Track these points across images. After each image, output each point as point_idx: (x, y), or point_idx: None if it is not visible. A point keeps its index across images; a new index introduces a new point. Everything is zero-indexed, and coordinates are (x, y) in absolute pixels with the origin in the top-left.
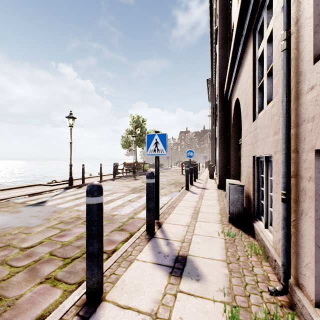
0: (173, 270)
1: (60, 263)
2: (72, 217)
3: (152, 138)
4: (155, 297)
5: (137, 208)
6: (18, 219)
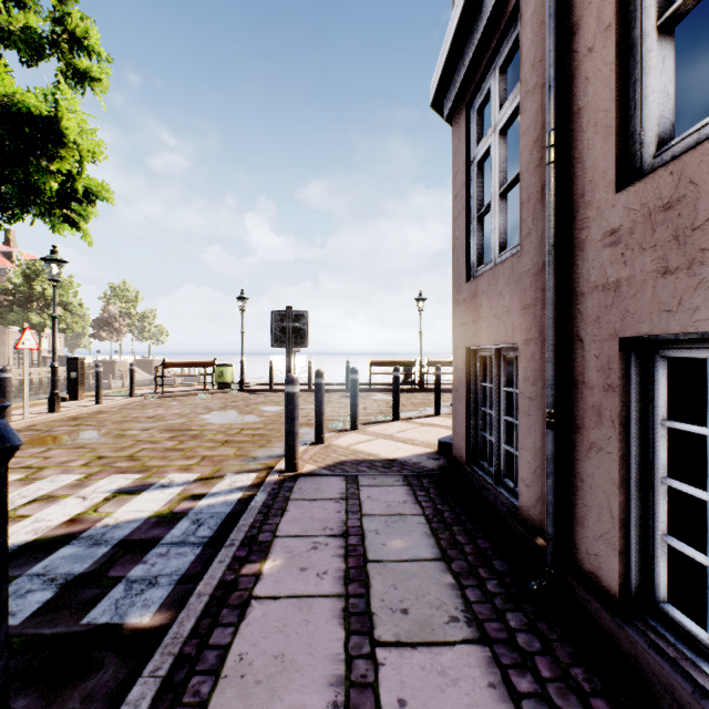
0: None
1: None
2: None
3: None
4: None
5: None
6: None
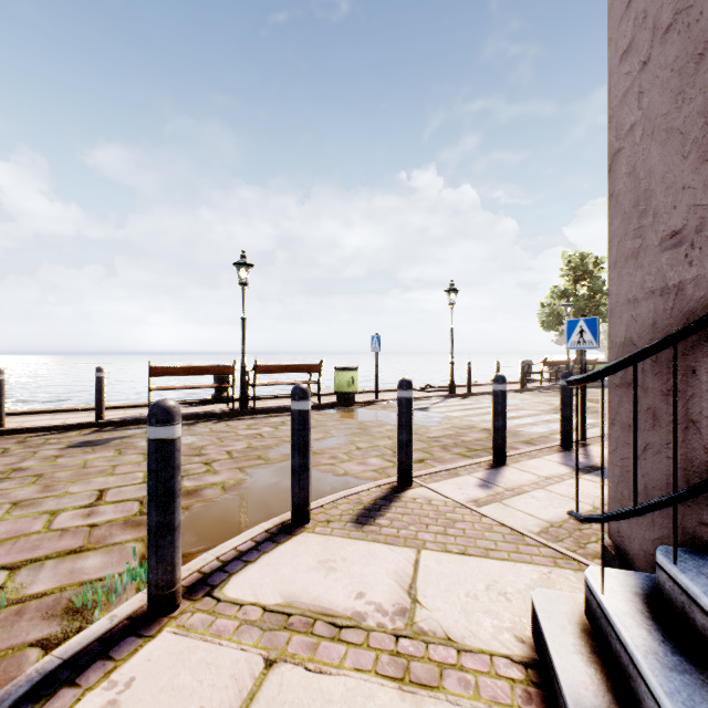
0: (580, 470)
1: (465, 450)
2: (465, 425)
3: (574, 325)
4: (552, 474)
5: (556, 430)
6: None
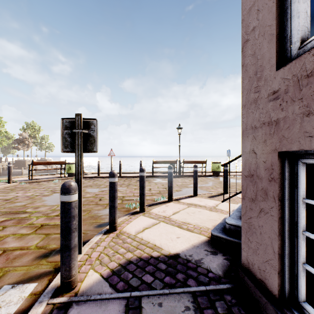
0: None
1: None
2: None
3: None
4: None
5: None
6: (240, 181)
